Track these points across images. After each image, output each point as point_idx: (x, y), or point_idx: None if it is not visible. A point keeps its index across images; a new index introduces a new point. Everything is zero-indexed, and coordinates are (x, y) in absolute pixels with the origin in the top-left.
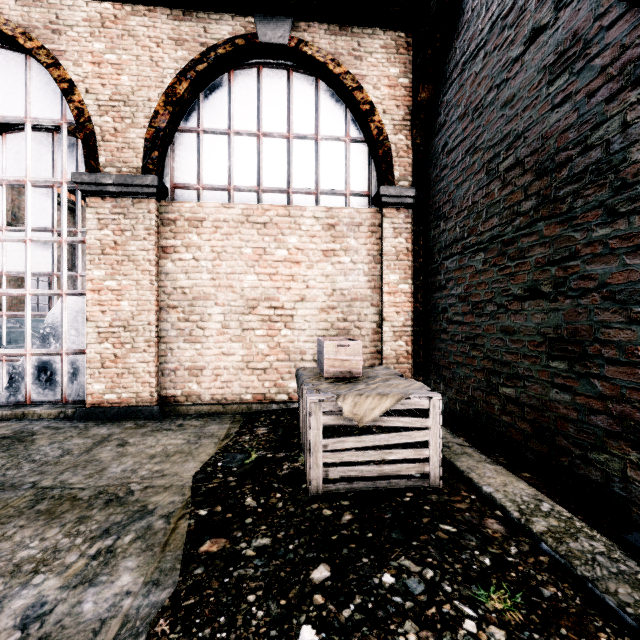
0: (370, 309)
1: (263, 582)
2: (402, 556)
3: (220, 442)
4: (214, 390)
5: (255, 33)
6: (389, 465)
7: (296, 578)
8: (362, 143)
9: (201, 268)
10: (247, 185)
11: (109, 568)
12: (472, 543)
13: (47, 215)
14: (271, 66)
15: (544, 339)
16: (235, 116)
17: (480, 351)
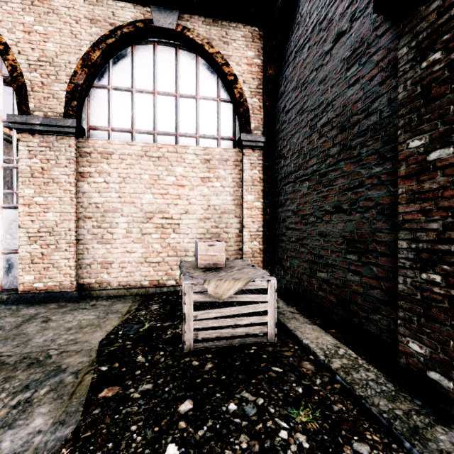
0: (234, 219)
1: (143, 416)
2: (244, 390)
3: (122, 316)
4: (120, 278)
5: (151, 19)
6: (241, 328)
7: (168, 411)
8: (229, 103)
9: (110, 189)
10: (146, 129)
11: (26, 414)
12: (292, 378)
13: None
14: (163, 44)
15: (344, 240)
16: (137, 78)
17: (306, 248)
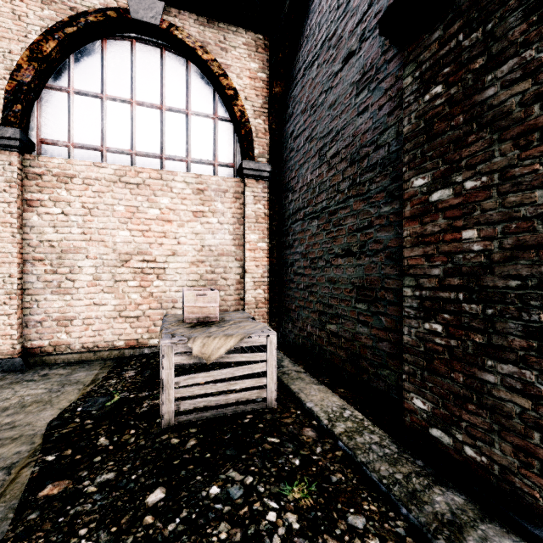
0: (235, 263)
1: (98, 514)
2: (231, 469)
3: (85, 388)
4: (85, 339)
5: (127, 9)
6: (234, 394)
7: (132, 505)
8: (228, 122)
9: (71, 222)
10: (120, 147)
11: None
12: (289, 449)
13: None
14: (144, 42)
15: (353, 287)
16: (108, 82)
17: (315, 297)
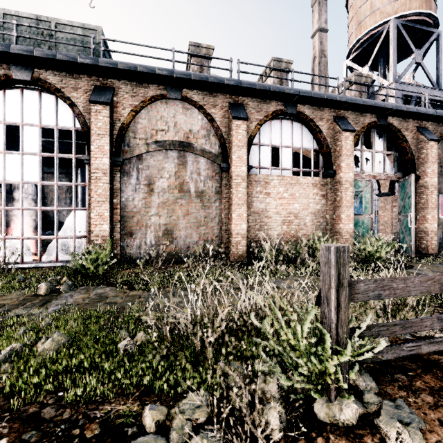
0: None
1: None
2: None
3: None
4: None
5: None
6: None
7: None
8: None
9: None
10: None
11: None
12: None
13: (377, 196)
14: None
15: None
16: None
17: None
